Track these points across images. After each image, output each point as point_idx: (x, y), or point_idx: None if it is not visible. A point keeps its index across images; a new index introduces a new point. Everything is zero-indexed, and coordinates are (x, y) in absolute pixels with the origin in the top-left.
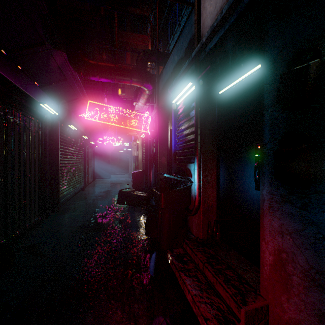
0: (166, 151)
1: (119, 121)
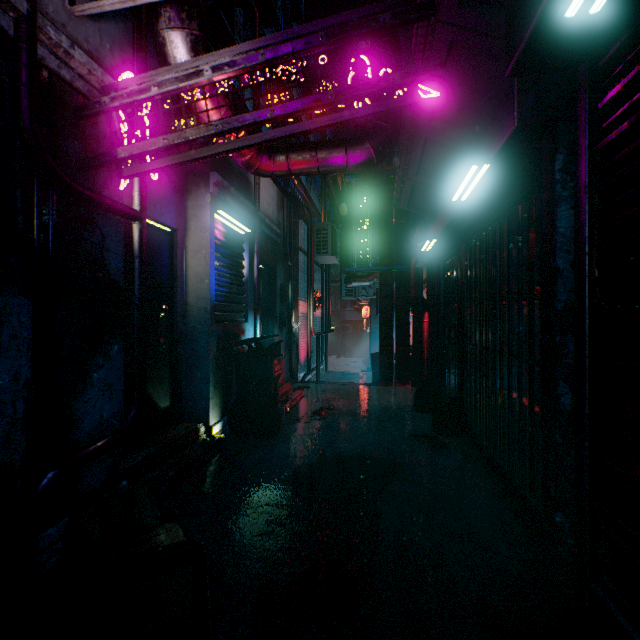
0: None
1: None
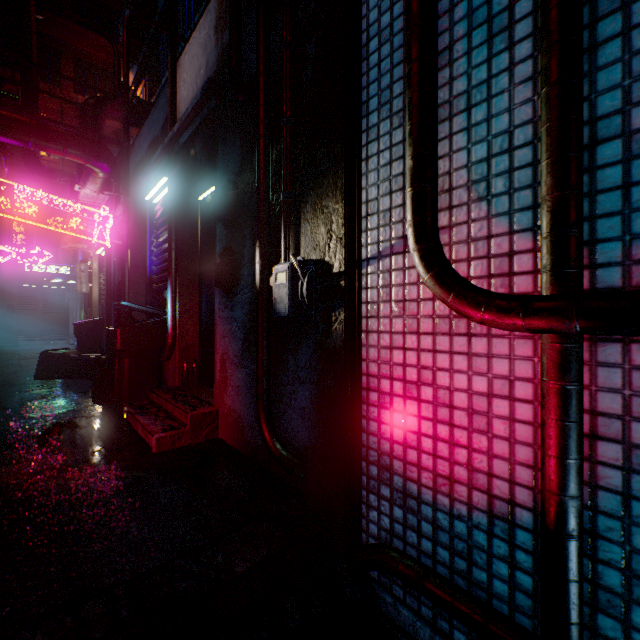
0: (144, 278)
1: (43, 216)
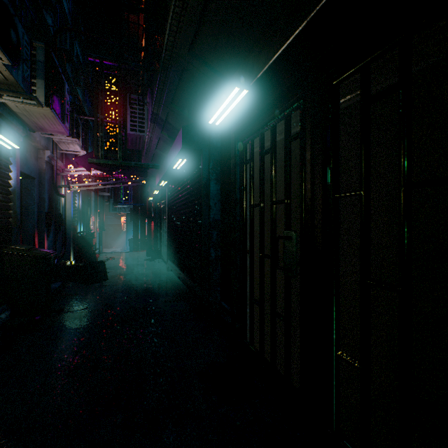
0: None
1: None
